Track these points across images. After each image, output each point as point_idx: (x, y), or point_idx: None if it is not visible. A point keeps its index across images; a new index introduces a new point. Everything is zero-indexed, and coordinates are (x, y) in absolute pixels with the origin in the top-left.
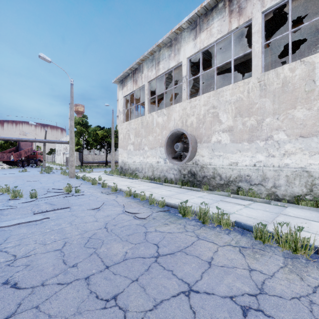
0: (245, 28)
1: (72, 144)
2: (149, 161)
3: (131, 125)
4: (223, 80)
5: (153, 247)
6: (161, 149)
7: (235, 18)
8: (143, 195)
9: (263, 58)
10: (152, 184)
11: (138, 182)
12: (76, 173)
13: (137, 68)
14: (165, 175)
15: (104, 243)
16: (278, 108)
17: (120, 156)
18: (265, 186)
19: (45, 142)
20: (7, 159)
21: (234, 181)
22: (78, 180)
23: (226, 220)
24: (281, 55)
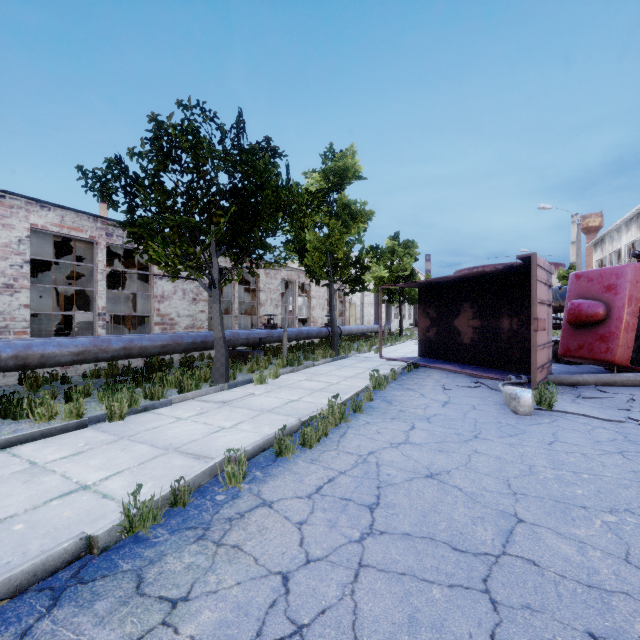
0: None
1: None
2: None
3: None
4: None
5: None
6: None
7: (638, 231)
8: None
9: None
10: None
11: None
12: None
13: (602, 239)
14: None
15: None
16: None
17: None
18: None
19: None
20: None
21: None
22: None
23: None
24: None
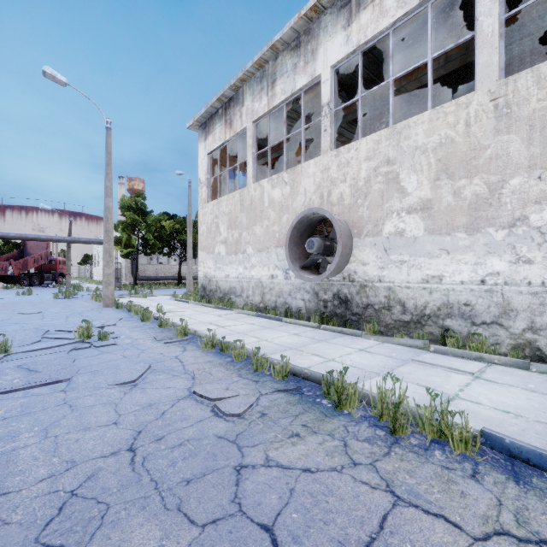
0: (448, 6)
1: (109, 243)
2: (256, 274)
3: (222, 207)
4: (395, 123)
5: (258, 545)
6: (279, 252)
7: None
8: (241, 347)
9: (503, 47)
10: (260, 320)
11: (233, 315)
12: (120, 297)
13: (232, 96)
14: (286, 302)
15: (105, 525)
16: (541, 154)
17: (201, 266)
18: (509, 328)
19: (70, 242)
20: (1, 272)
21: (434, 316)
22: (119, 311)
23: (459, 430)
24: (512, 68)
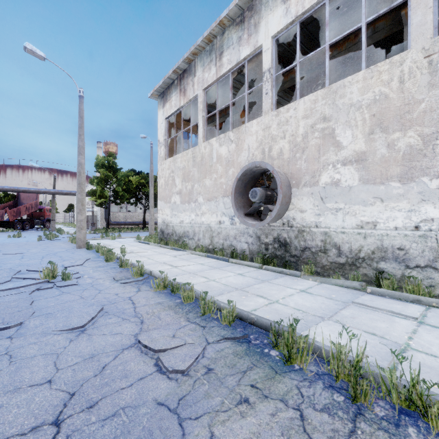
0: None
1: (81, 194)
2: (206, 220)
3: (177, 163)
4: None
5: None
6: (226, 201)
7: None
8: (189, 289)
9: (437, 7)
10: (209, 261)
11: (186, 255)
12: (93, 239)
13: (186, 68)
14: (232, 245)
15: None
16: None
17: (160, 213)
18: None
19: (54, 194)
20: None
21: (369, 259)
22: (89, 251)
23: (438, 405)
24: None
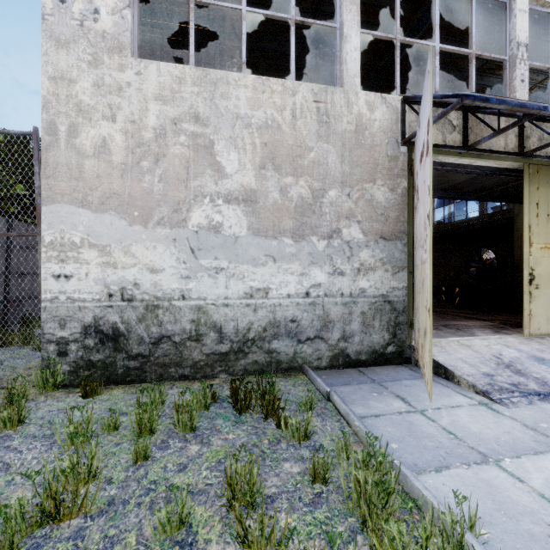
0: None
1: None
2: None
3: None
4: None
5: None
6: None
7: None
8: None
9: None
10: None
11: None
12: None
13: None
14: None
15: None
16: None
17: None
18: None
19: None
20: None
21: None
22: None
23: None
24: None
